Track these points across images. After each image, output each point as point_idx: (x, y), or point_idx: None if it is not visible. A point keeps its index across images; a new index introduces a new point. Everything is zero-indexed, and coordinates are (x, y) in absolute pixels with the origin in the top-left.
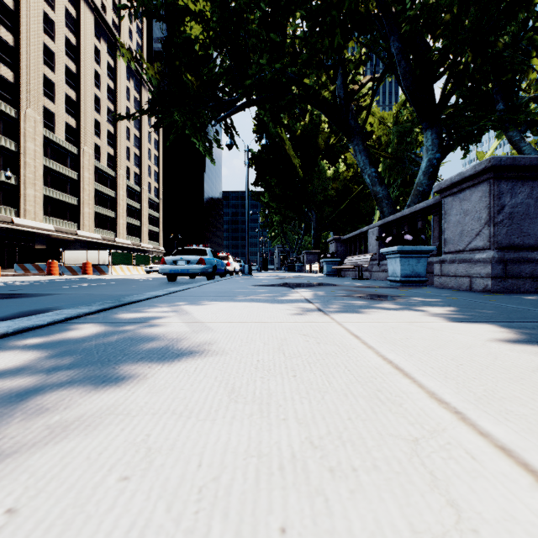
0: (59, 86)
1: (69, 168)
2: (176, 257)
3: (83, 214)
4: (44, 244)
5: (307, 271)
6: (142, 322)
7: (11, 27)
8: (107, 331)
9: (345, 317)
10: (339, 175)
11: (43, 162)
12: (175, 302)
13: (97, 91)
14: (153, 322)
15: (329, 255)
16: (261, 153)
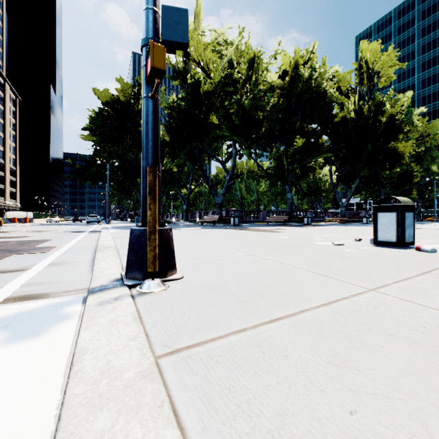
0: None
1: None
2: (91, 218)
3: None
4: None
5: (129, 221)
6: None
7: None
8: None
9: None
10: None
11: None
12: None
13: None
14: None
15: (132, 217)
16: None
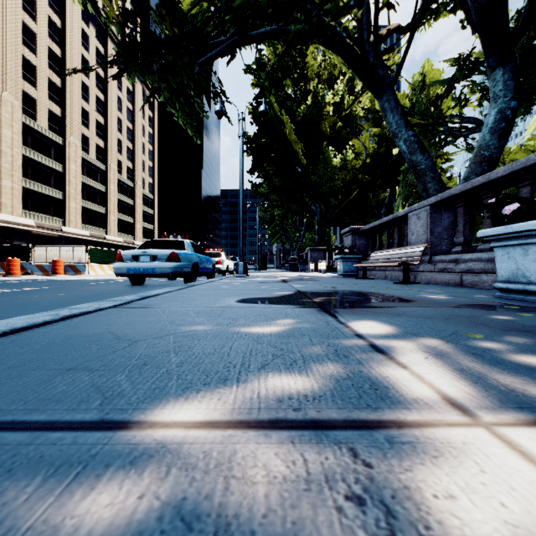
0: (41, 70)
1: (53, 159)
2: (138, 251)
3: (69, 209)
4: (24, 240)
5: (311, 270)
6: None
7: None
8: None
9: None
10: (346, 164)
11: (22, 152)
12: None
13: (86, 78)
14: None
15: (347, 250)
16: (260, 138)
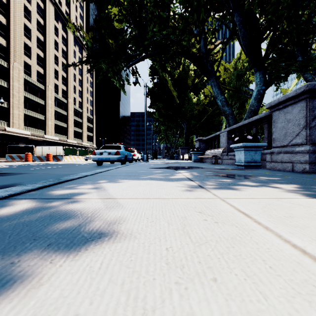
0: (33, 49)
1: (39, 98)
2: (102, 150)
3: (48, 125)
4: (25, 143)
5: (181, 159)
6: (68, 198)
7: (4, 13)
8: (35, 208)
9: (224, 193)
10: (200, 102)
11: (24, 94)
12: (97, 180)
13: (56, 52)
14: (76, 198)
15: (196, 149)
16: (154, 88)
